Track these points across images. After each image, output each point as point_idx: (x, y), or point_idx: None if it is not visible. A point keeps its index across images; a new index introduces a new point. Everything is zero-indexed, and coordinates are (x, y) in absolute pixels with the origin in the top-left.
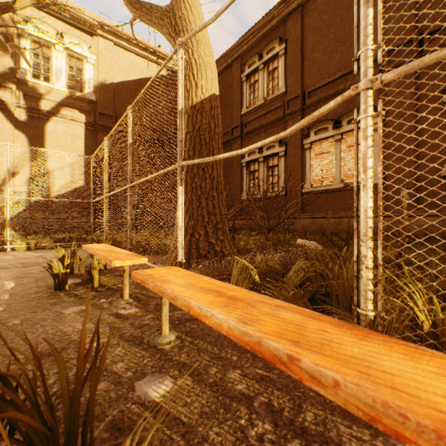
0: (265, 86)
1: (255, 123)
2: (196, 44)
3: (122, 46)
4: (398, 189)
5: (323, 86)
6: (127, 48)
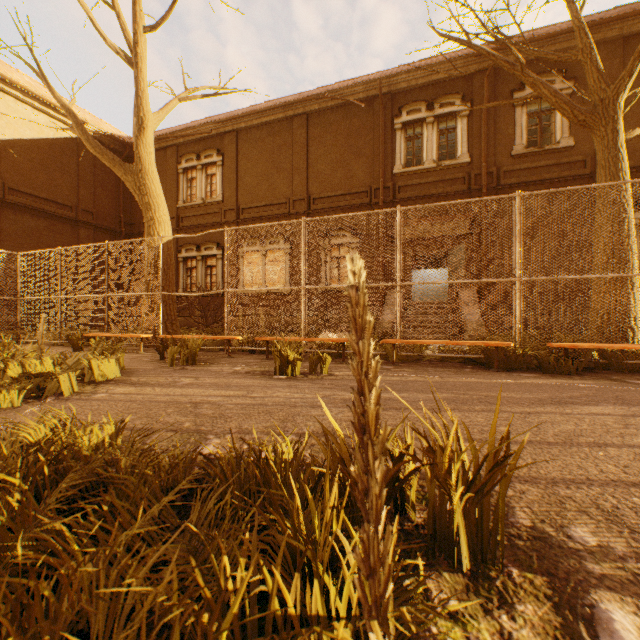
0: (203, 187)
1: (193, 220)
2: (158, 207)
3: (13, 95)
4: (299, 297)
5: (254, 208)
6: (20, 98)
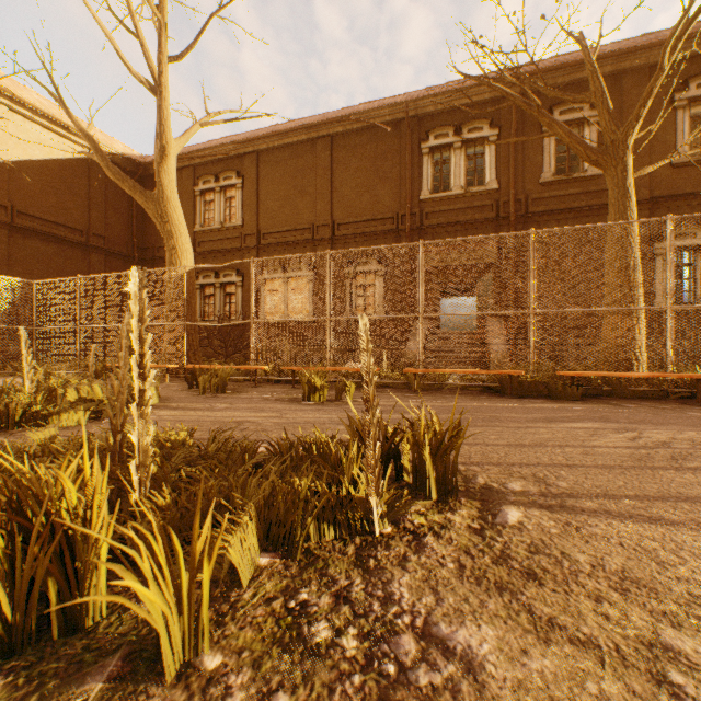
0: (222, 211)
1: (211, 245)
2: (180, 235)
3: (22, 114)
4: (323, 327)
5: (275, 233)
6: (30, 117)
